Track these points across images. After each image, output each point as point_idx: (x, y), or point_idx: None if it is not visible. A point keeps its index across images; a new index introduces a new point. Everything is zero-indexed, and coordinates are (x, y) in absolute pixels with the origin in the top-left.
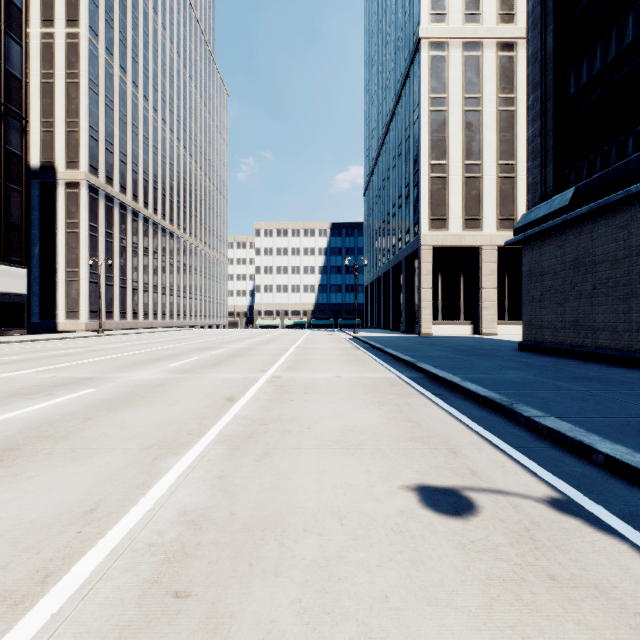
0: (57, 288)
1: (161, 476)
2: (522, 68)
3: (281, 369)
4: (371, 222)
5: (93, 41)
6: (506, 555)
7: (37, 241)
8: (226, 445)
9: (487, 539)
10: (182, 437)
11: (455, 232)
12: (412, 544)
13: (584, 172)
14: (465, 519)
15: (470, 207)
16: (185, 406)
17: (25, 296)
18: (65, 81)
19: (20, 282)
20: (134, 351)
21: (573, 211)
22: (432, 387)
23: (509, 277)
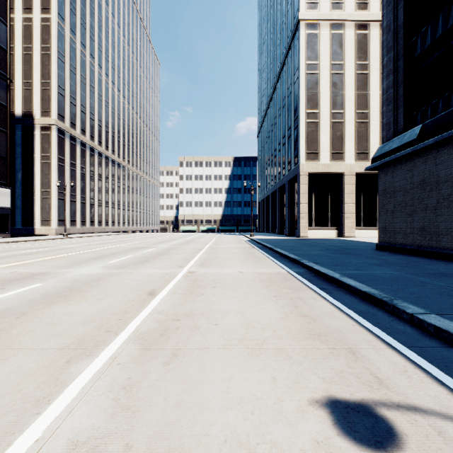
0: (34, 203)
1: (66, 386)
2: (373, 42)
3: (195, 265)
4: (262, 156)
5: (61, 24)
6: None
7: (20, 169)
8: (139, 344)
9: None
10: (100, 335)
11: (324, 162)
12: None
13: (428, 113)
14: None
15: (335, 144)
16: (111, 300)
17: (9, 209)
18: (40, 53)
19: (5, 199)
20: (85, 250)
21: (421, 143)
22: (317, 281)
23: (364, 195)
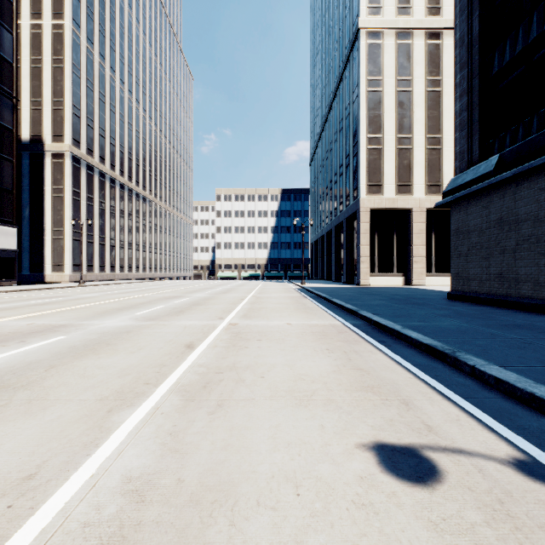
0: (45, 245)
1: (111, 432)
2: (447, 54)
3: (237, 317)
4: (316, 188)
5: (76, 31)
6: (485, 539)
7: (27, 204)
8: (181, 396)
9: (459, 515)
10: (139, 387)
11: (389, 196)
12: (377, 523)
13: (507, 141)
14: (430, 487)
15: (402, 175)
16: (146, 353)
17: (16, 252)
18: (51, 66)
19: (11, 239)
20: (108, 300)
21: (498, 175)
22: (375, 334)
23: (436, 235)
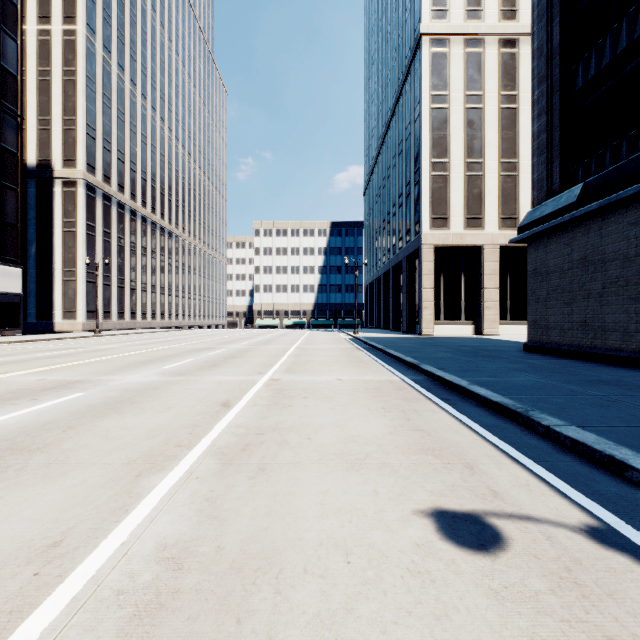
0: (54, 288)
1: (142, 498)
2: (524, 65)
3: (280, 371)
4: (371, 221)
5: (90, 38)
6: (549, 607)
7: (34, 240)
8: (218, 459)
9: (523, 583)
10: (170, 449)
11: (456, 231)
12: (434, 591)
13: (592, 168)
14: (493, 555)
15: (472, 206)
16: (176, 413)
17: (20, 296)
18: (62, 78)
19: (15, 282)
20: (129, 352)
21: (581, 208)
22: (438, 391)
23: (511, 277)
